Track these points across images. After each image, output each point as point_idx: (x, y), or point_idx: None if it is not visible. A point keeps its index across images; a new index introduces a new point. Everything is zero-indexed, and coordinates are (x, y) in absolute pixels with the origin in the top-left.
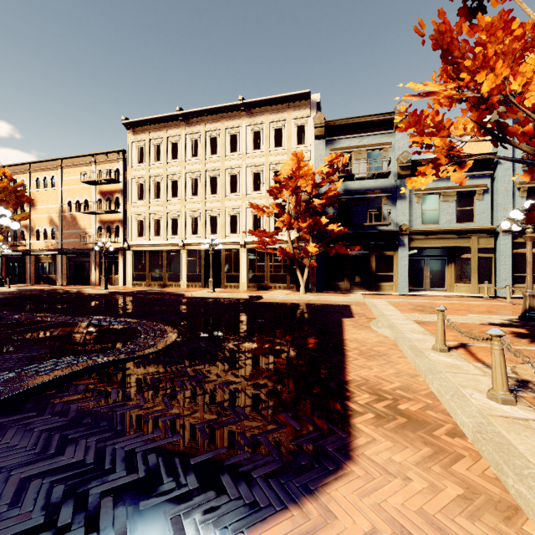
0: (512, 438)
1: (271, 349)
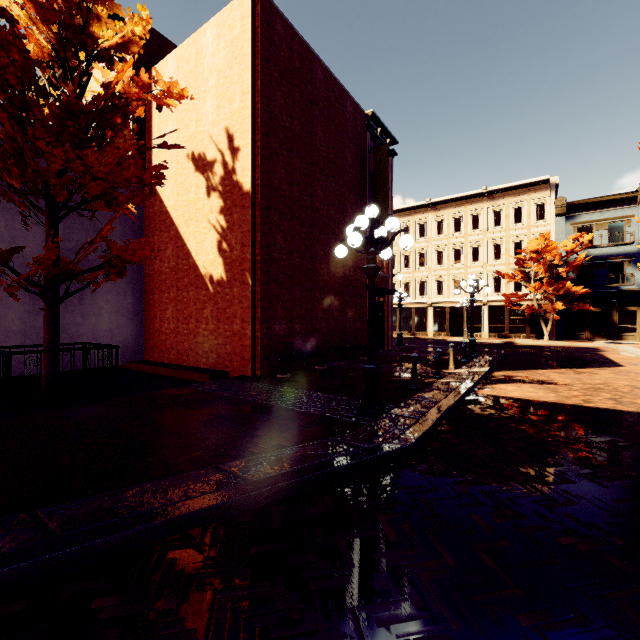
0: None
1: (568, 356)
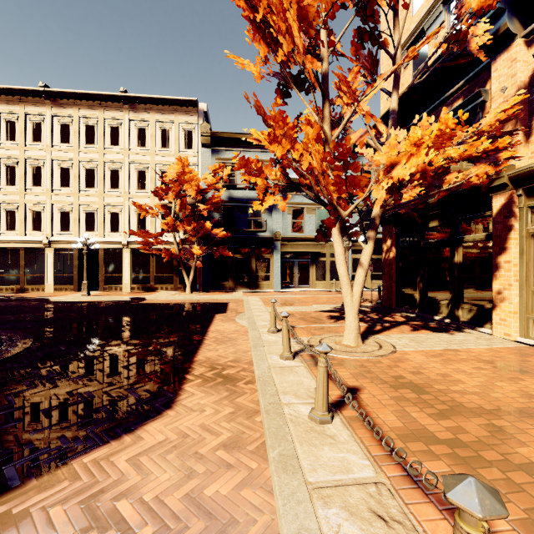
0: (276, 377)
1: (136, 344)
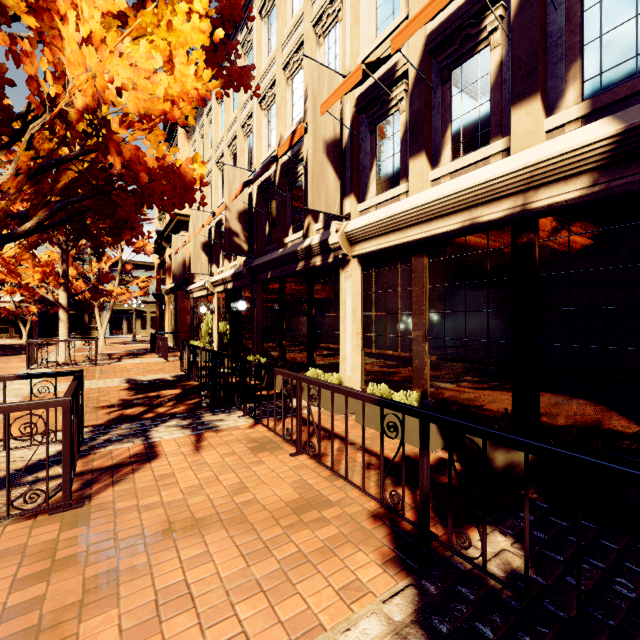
0: None
1: (4, 351)
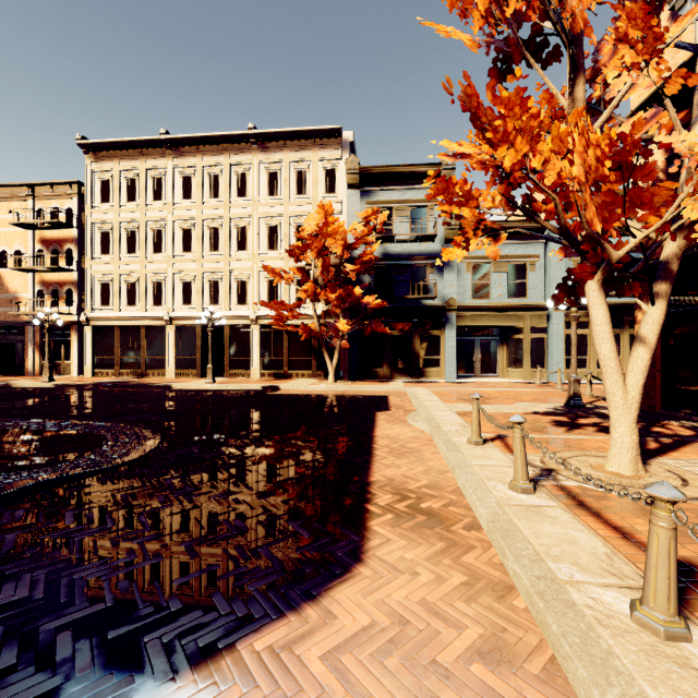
0: (521, 524)
1: (284, 451)
